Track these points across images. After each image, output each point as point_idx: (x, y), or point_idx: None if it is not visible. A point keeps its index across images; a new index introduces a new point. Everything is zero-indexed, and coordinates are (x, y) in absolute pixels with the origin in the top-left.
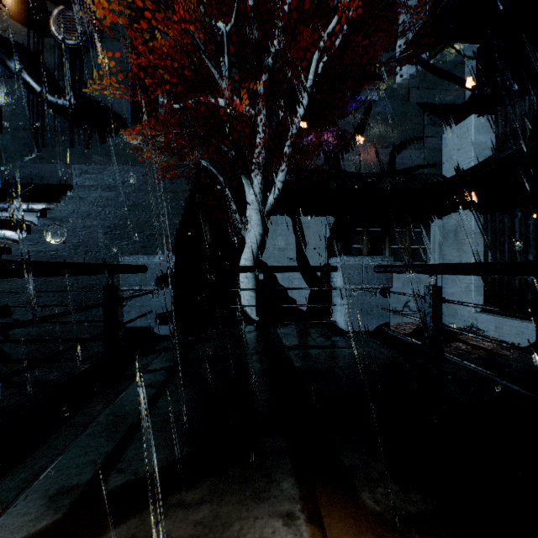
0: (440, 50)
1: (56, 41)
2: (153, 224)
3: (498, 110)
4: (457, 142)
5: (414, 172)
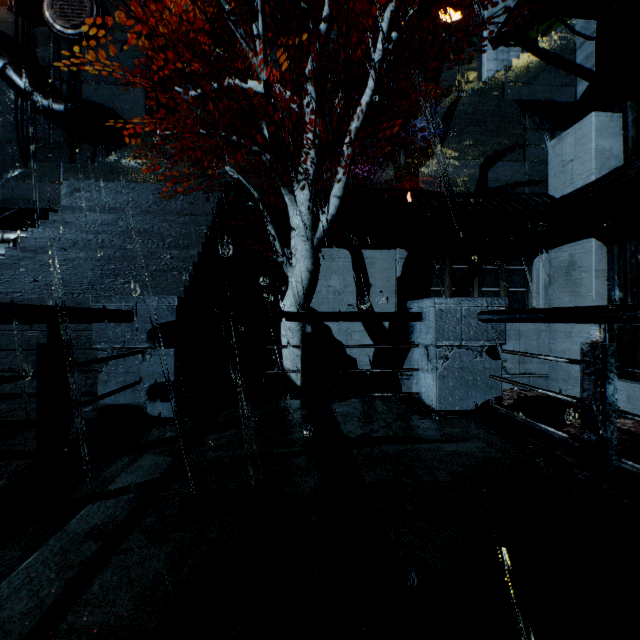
0: (548, 27)
1: (52, 31)
2: (162, 257)
3: (627, 106)
4: (571, 150)
5: (511, 191)
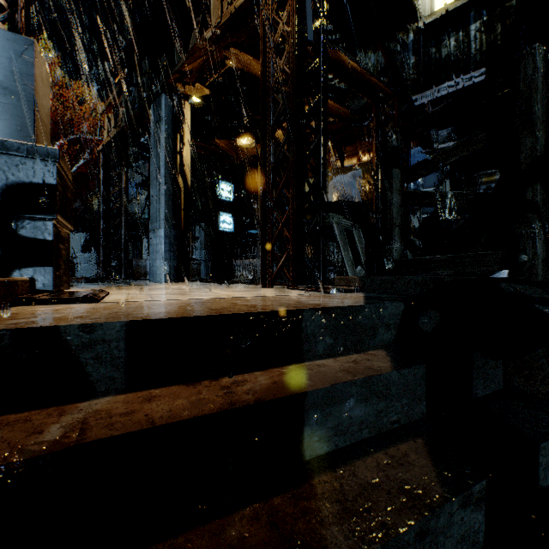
0: (143, 163)
1: None
2: None
3: None
4: None
5: (134, 216)
